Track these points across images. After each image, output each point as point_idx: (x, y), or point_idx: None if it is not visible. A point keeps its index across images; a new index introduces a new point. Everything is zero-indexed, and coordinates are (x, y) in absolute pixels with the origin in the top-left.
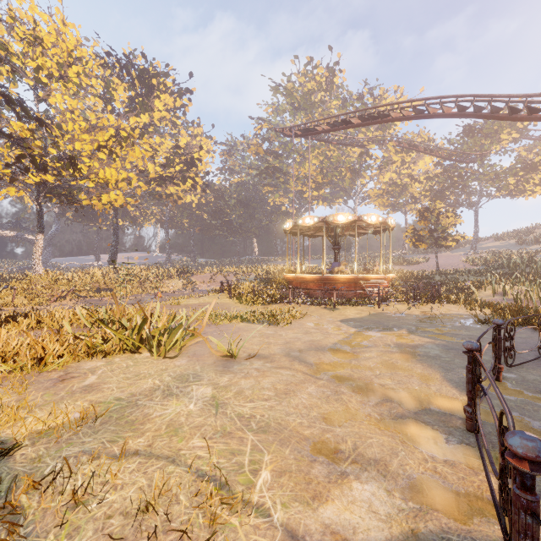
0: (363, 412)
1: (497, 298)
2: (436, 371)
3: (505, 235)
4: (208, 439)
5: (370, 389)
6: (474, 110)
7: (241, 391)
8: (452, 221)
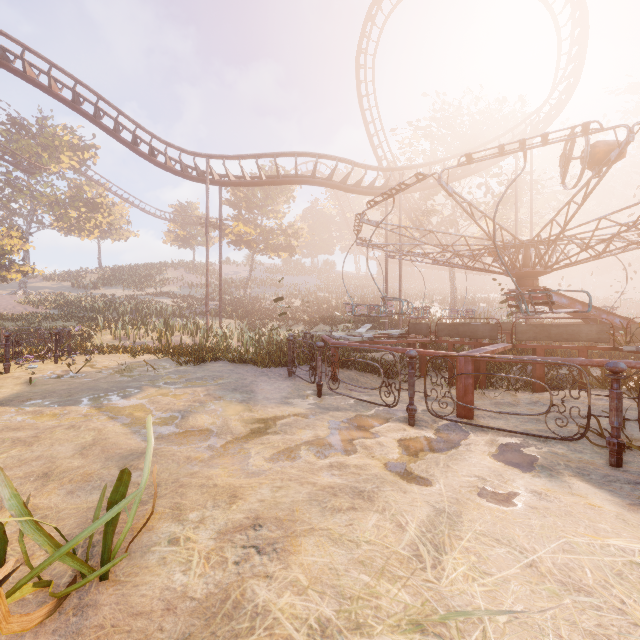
0: (387, 460)
1: (126, 343)
2: (290, 407)
3: (56, 275)
4: (627, 615)
5: (326, 444)
6: (95, 113)
7: (368, 564)
8: (17, 245)
